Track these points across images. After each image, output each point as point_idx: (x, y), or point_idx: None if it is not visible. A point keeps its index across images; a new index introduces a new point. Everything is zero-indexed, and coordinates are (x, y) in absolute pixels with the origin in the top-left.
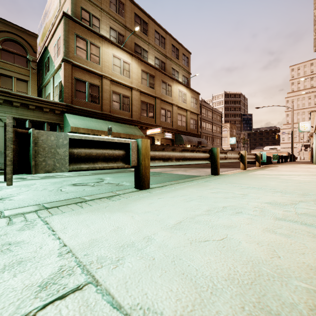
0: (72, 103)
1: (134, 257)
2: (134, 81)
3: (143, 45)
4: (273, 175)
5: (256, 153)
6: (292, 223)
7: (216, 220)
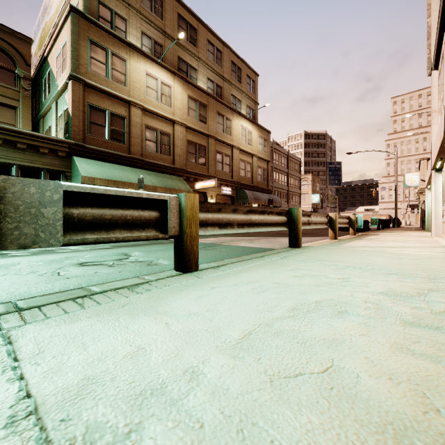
0: (85, 142)
1: (162, 422)
2: (177, 112)
3: (191, 61)
4: (377, 247)
5: (350, 216)
6: (433, 332)
7: (308, 329)
